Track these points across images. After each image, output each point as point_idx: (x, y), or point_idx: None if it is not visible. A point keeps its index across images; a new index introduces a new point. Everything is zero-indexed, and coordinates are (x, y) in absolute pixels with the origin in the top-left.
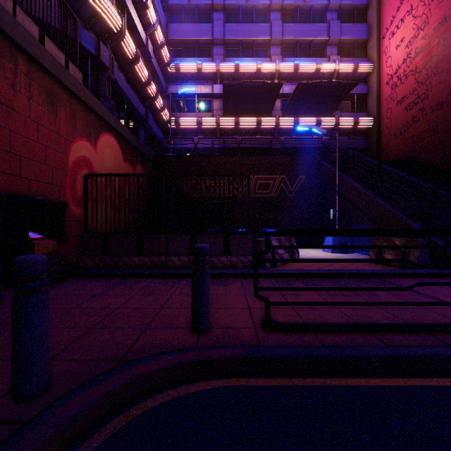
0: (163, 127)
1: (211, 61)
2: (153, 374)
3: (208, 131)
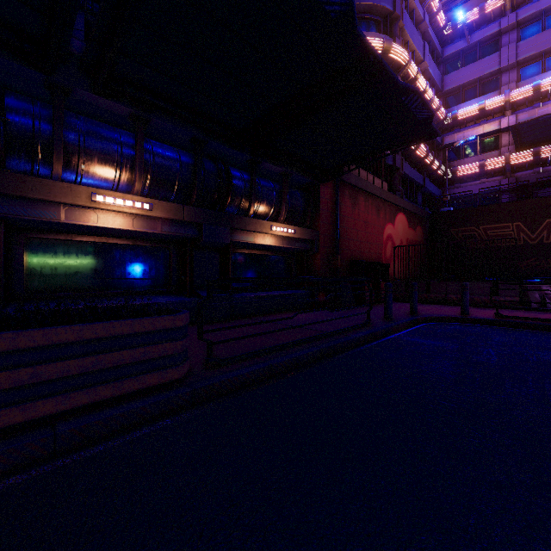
0: (438, 180)
1: (498, 94)
2: (446, 317)
3: (493, 171)
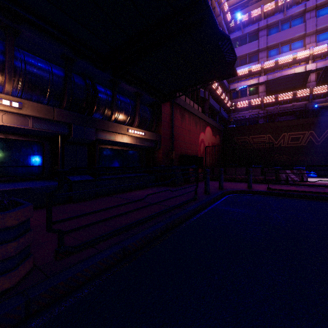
0: (227, 109)
1: (257, 63)
2: (240, 191)
3: (255, 106)
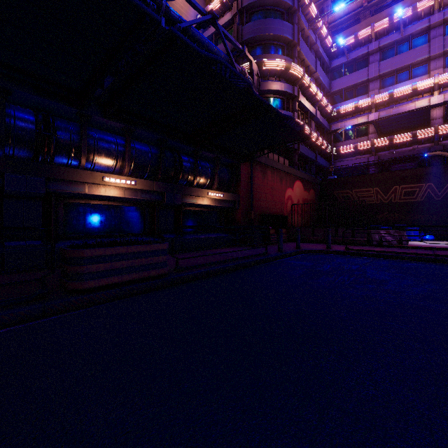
0: (327, 156)
1: (367, 97)
2: (317, 250)
3: (364, 151)
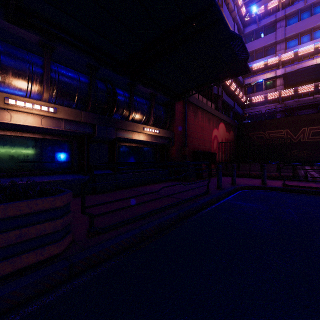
0: (242, 105)
1: (275, 56)
2: (253, 186)
3: (272, 100)
